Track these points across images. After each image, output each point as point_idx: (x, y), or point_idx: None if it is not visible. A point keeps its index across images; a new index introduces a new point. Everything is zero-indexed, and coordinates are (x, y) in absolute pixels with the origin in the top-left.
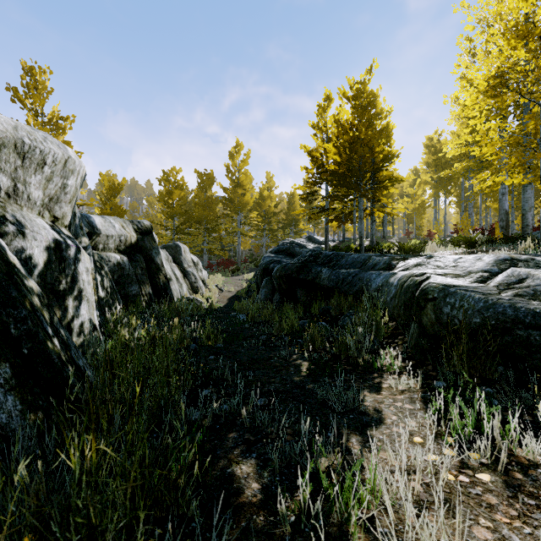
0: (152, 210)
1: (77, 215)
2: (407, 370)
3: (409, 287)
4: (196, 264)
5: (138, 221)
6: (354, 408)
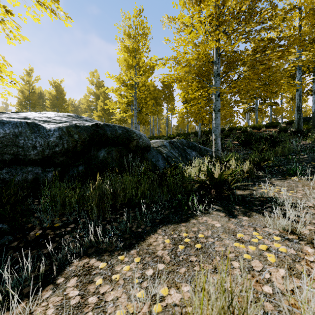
0: None
1: None
2: None
3: None
4: None
5: None
6: None
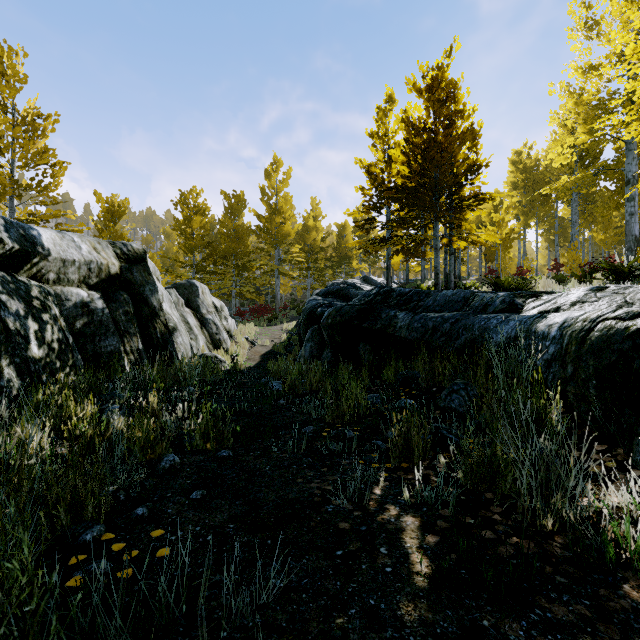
0: (170, 244)
1: None
2: None
3: (608, 342)
4: (219, 309)
5: (123, 242)
6: None
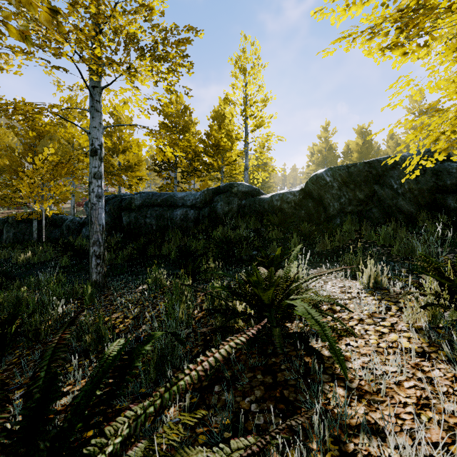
0: None
1: None
2: None
3: None
4: None
5: None
6: None
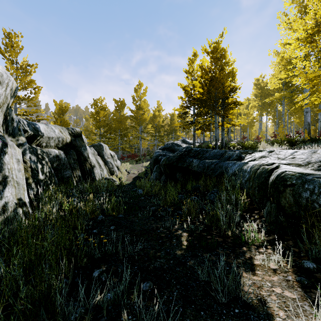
0: (88, 123)
1: (15, 120)
2: (270, 244)
3: (262, 174)
4: (113, 156)
5: (72, 128)
6: (237, 297)
